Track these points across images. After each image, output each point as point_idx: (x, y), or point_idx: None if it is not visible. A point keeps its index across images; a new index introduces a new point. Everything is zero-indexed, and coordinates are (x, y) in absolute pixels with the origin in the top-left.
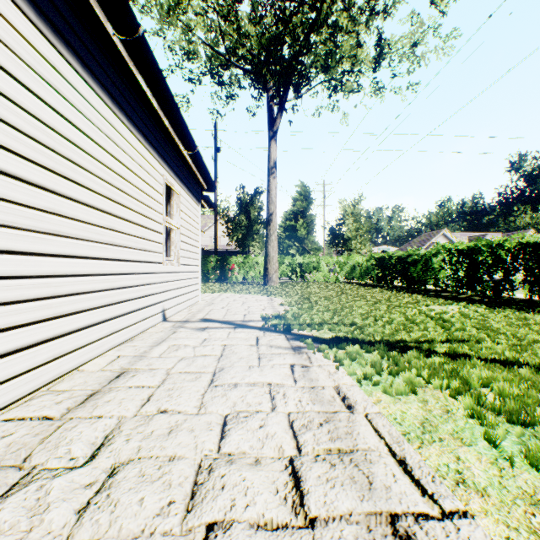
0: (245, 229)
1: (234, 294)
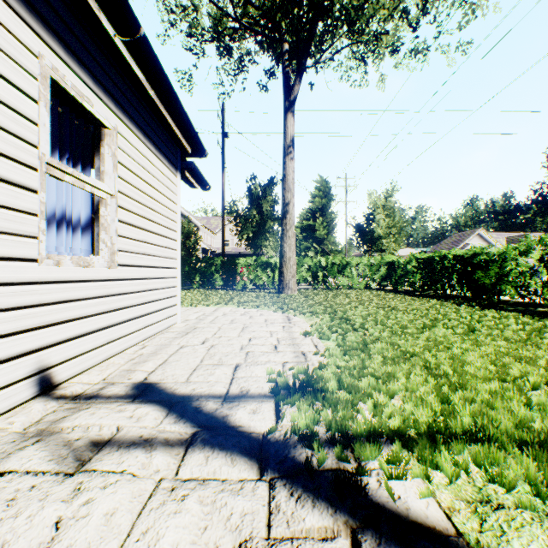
0: (256, 227)
1: (237, 309)
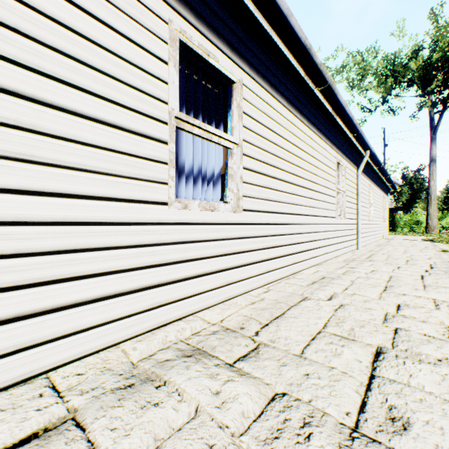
0: (408, 196)
1: (404, 236)
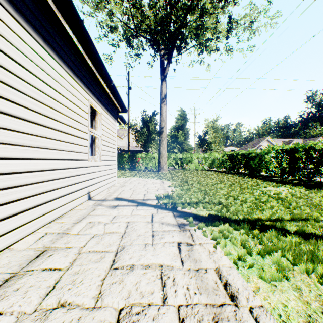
0: (146, 137)
1: (139, 178)
